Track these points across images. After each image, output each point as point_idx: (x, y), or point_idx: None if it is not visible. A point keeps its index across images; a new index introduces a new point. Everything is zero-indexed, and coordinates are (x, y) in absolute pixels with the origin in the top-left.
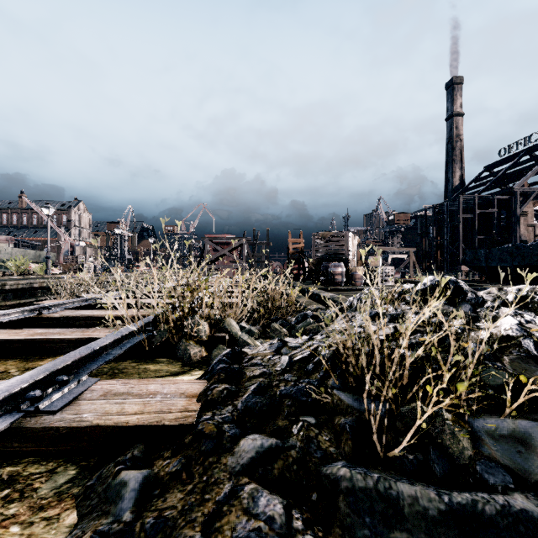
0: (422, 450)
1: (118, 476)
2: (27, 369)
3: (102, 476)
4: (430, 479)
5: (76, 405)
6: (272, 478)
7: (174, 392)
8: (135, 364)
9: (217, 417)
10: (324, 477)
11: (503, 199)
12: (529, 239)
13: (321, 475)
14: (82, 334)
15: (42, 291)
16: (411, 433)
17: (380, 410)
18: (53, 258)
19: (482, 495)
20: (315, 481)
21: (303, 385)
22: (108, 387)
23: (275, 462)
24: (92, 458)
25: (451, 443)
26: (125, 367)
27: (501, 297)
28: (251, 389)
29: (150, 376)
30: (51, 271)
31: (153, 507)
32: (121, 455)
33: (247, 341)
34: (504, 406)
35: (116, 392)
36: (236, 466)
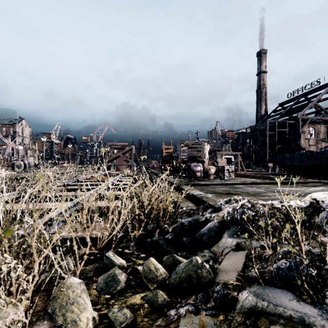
0: None
1: None
2: None
3: None
4: None
5: None
6: None
7: None
8: None
9: None
10: None
11: (291, 123)
12: (306, 147)
13: None
14: None
15: None
16: None
17: None
18: None
19: None
20: None
21: None
22: None
23: None
24: None
25: None
26: None
27: None
28: None
29: None
30: None
31: None
32: None
33: None
34: None
35: None
36: None
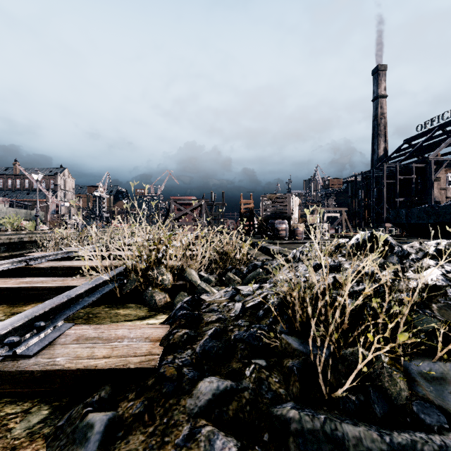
0: (363, 391)
1: (85, 418)
2: (12, 314)
3: (71, 417)
4: (371, 419)
5: (50, 349)
6: (227, 419)
7: (139, 336)
8: (108, 309)
9: (177, 360)
10: (274, 418)
11: (420, 167)
12: (441, 200)
13: (272, 416)
14: (62, 282)
15: (31, 244)
16: (353, 376)
17: (324, 354)
18: (41, 216)
19: (420, 435)
20: (267, 421)
21: (254, 330)
22: (80, 331)
23: (230, 404)
24: (64, 398)
25: (389, 385)
26: (99, 312)
27: (422, 250)
28: (208, 334)
29: (120, 320)
30: (40, 228)
31: (116, 449)
32: (90, 396)
33: (205, 289)
34: (435, 349)
35: (87, 337)
36: (194, 408)
